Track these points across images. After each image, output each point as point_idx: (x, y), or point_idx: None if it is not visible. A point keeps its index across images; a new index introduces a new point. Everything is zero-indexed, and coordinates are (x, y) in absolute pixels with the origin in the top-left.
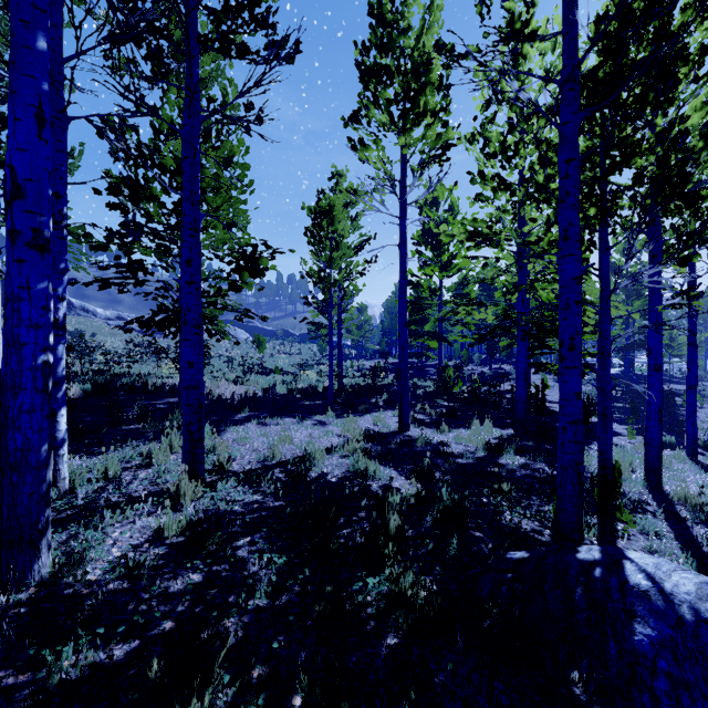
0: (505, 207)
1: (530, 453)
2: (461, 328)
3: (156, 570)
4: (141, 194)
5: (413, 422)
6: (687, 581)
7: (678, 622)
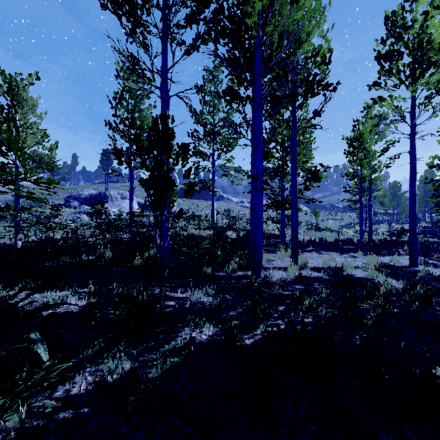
0: None
1: None
2: None
3: (289, 283)
4: (267, 154)
5: (424, 263)
6: None
7: None
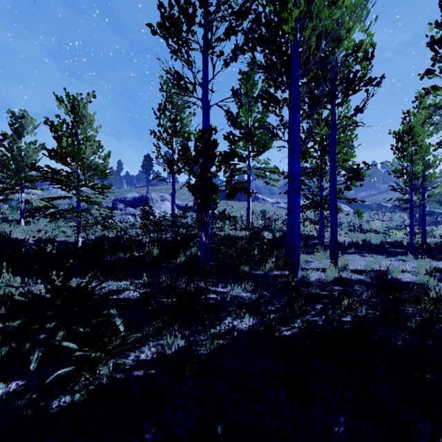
0: None
1: None
2: None
3: (328, 284)
4: (305, 154)
5: None
6: None
7: None
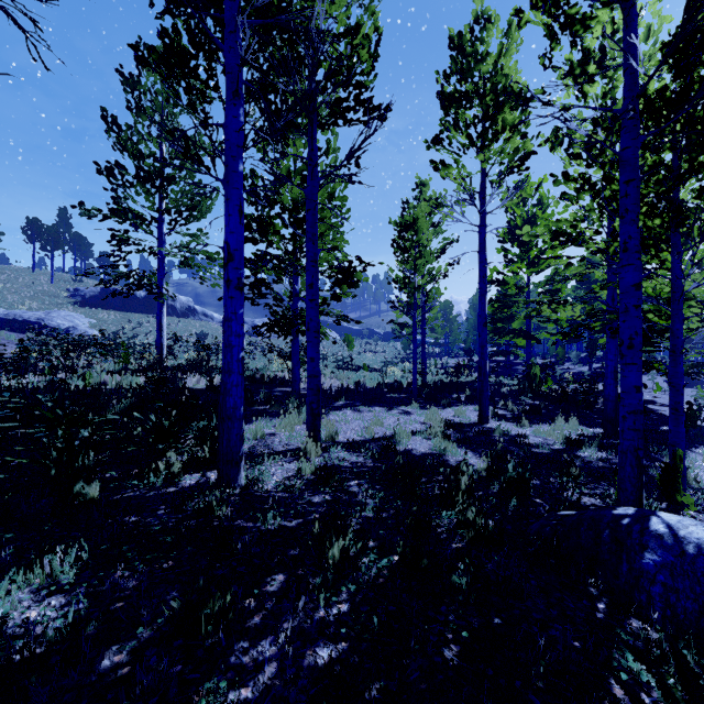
0: (590, 206)
1: (614, 449)
2: (552, 324)
3: (302, 490)
4: (266, 228)
5: (493, 416)
6: (701, 531)
7: (681, 553)
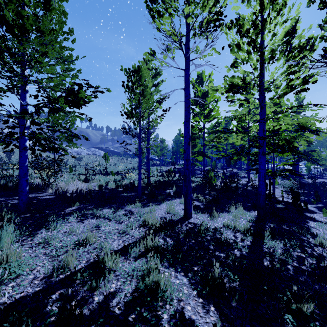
0: (255, 65)
1: (280, 236)
2: (215, 149)
3: None
4: None
5: (192, 208)
6: None
7: None
